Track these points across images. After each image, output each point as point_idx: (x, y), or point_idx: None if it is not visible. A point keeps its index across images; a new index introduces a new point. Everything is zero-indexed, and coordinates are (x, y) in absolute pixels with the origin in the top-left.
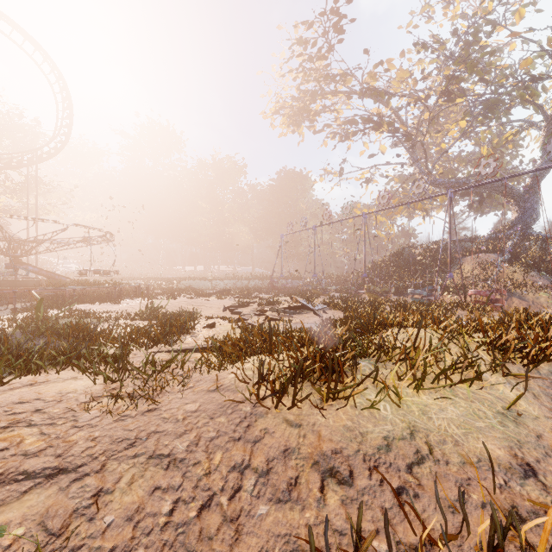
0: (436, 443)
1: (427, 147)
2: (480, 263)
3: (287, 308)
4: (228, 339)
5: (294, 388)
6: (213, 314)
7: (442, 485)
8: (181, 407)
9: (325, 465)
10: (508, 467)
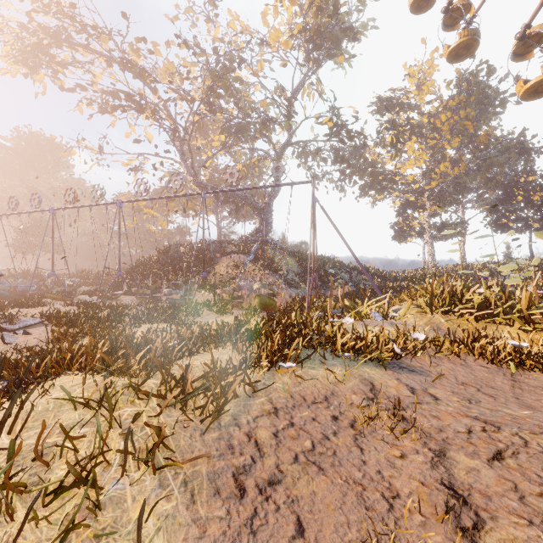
0: None
1: (199, 153)
2: (233, 263)
3: None
4: None
5: None
6: None
7: None
8: None
9: None
10: None
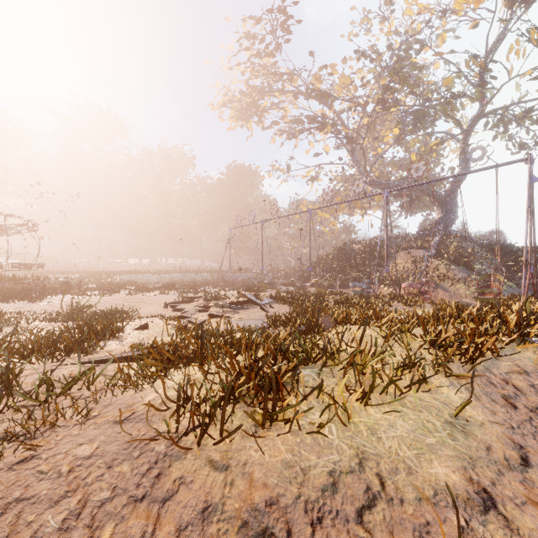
0: (388, 474)
1: (365, 151)
2: (411, 258)
3: (233, 303)
4: (157, 346)
5: (221, 417)
6: (152, 311)
7: (398, 537)
8: (71, 451)
9: (256, 526)
10: (466, 499)
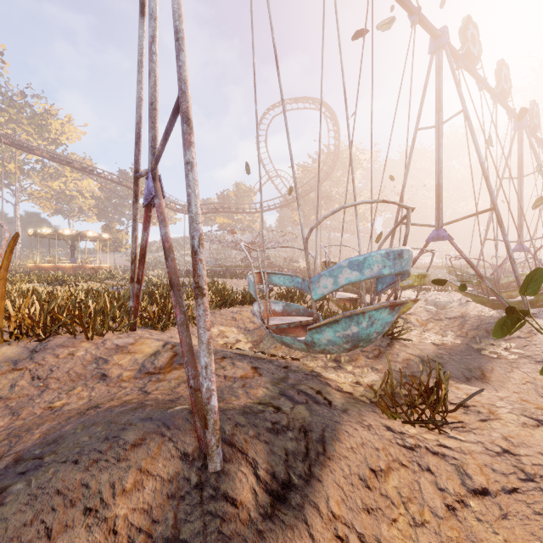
0: None
1: None
2: None
3: None
4: None
5: None
6: None
7: None
8: None
9: None
10: None
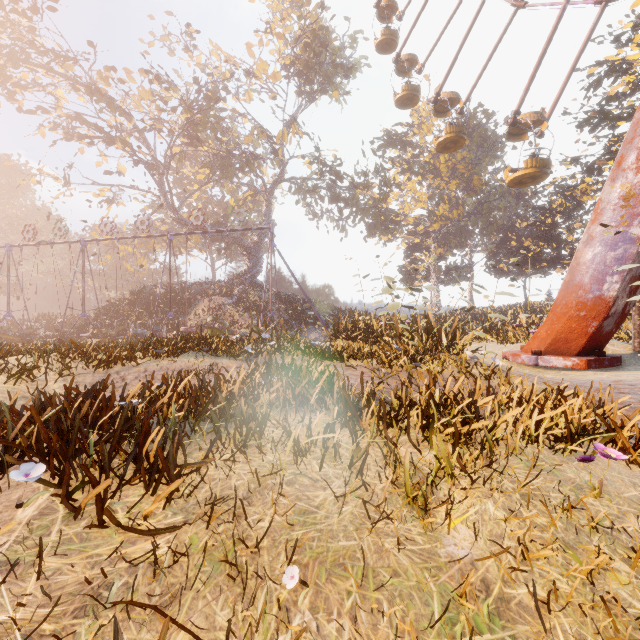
0: None
1: (189, 183)
2: (213, 305)
3: None
4: None
5: None
6: None
7: None
8: None
9: None
10: None
